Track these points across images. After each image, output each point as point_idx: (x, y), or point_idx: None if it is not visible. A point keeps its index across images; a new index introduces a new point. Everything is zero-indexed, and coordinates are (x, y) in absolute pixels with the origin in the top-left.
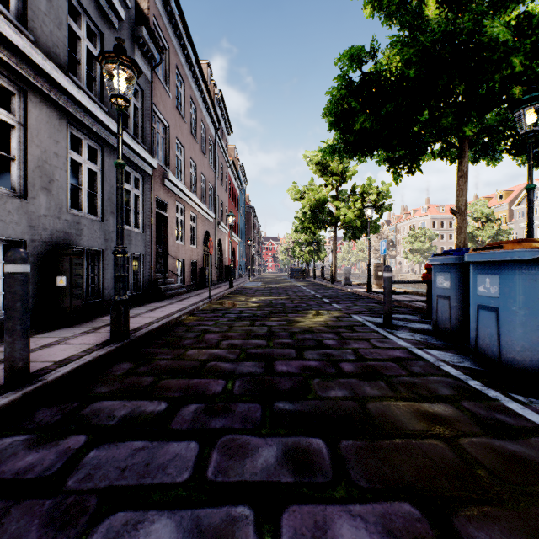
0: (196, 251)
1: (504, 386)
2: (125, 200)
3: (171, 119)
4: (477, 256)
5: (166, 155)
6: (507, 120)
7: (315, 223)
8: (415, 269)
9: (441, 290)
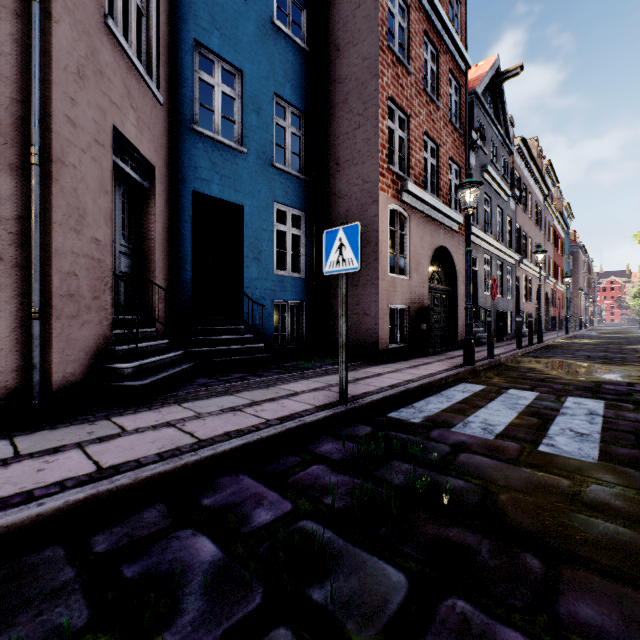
0: (531, 305)
1: None
2: None
3: (520, 221)
4: None
5: (517, 246)
6: None
7: None
8: None
9: None
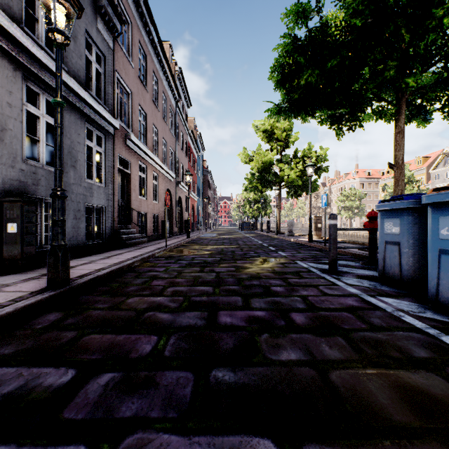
0: (158, 206)
1: None
2: (89, 157)
3: (133, 86)
4: (439, 196)
5: (129, 118)
6: (443, 78)
7: (262, 183)
8: (347, 223)
9: (390, 236)
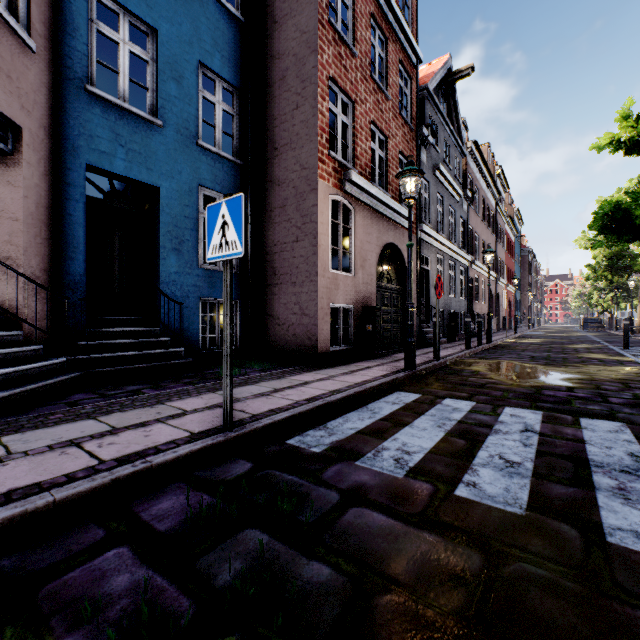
0: (484, 306)
1: (637, 355)
2: None
3: (473, 223)
4: None
5: (470, 247)
6: None
7: (612, 271)
8: None
9: None
